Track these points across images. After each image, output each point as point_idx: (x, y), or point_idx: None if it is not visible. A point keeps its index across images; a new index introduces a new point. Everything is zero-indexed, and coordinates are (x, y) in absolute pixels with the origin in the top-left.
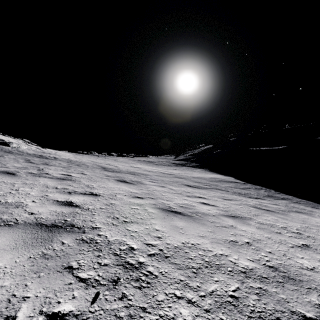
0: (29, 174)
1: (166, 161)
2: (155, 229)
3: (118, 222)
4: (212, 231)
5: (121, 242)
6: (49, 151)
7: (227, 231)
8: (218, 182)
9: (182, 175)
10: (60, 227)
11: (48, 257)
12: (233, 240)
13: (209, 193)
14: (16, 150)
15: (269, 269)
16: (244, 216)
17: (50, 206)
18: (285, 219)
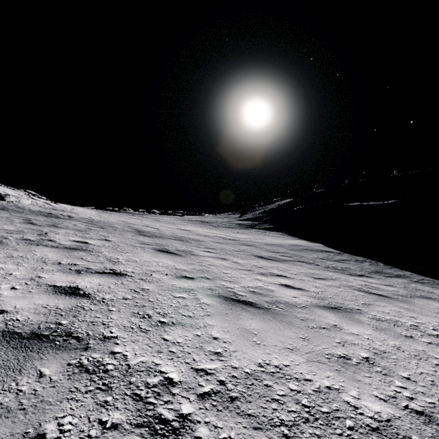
0: (22, 242)
1: (227, 221)
2: (212, 336)
3: (150, 325)
4: (306, 337)
5: (151, 367)
6: (63, 207)
7: (330, 336)
8: (302, 251)
9: (251, 241)
10: (44, 339)
11: (0, 413)
12: (342, 354)
13: (292, 268)
14: (14, 205)
15: (418, 418)
16: (350, 306)
17: (40, 296)
18: (410, 310)
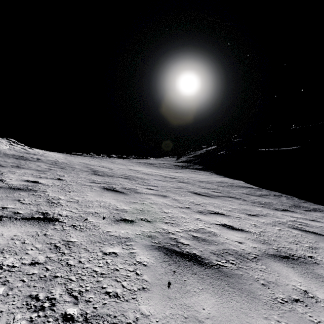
0: None
1: (167, 163)
2: None
3: None
4: None
5: None
6: (36, 151)
7: (313, 321)
8: (228, 187)
9: (186, 178)
10: None
11: None
12: None
13: (225, 204)
14: None
15: None
16: (300, 253)
17: None
18: None
